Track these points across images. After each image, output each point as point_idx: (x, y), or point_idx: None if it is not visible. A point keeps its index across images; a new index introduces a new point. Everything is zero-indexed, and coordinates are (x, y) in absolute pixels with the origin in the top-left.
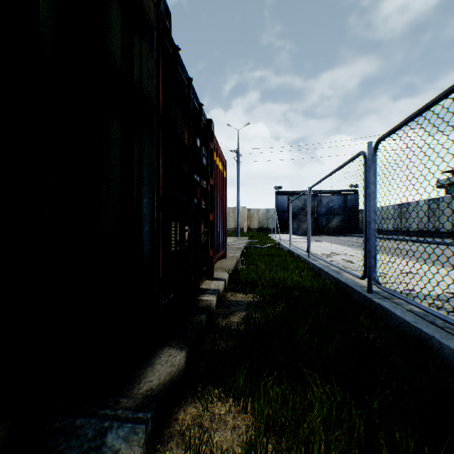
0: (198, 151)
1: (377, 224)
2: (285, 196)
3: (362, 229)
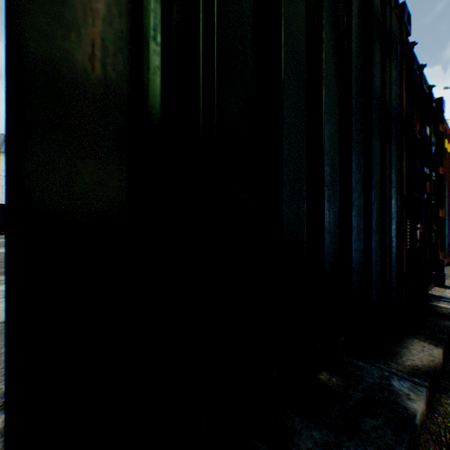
0: (426, 140)
1: None
2: None
3: None
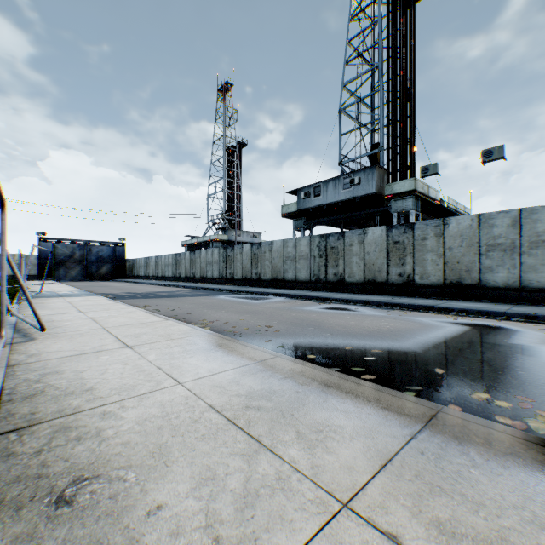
0: None
1: (138, 271)
2: (51, 243)
3: (130, 275)
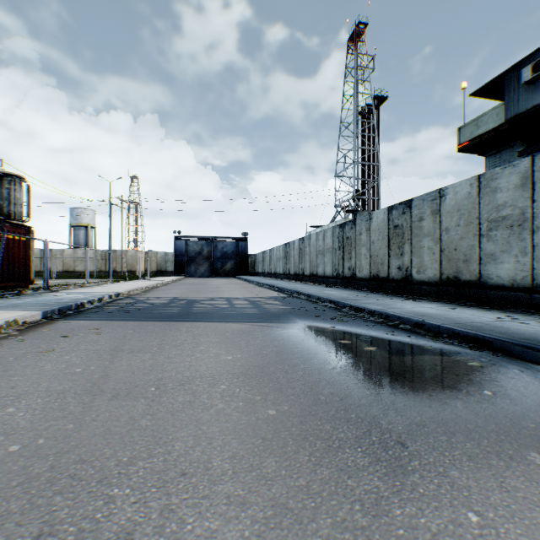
0: None
1: (257, 267)
2: (183, 240)
3: (252, 272)
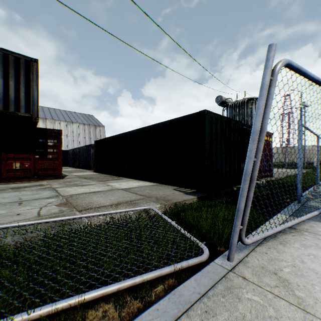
0: None
1: None
2: None
3: None
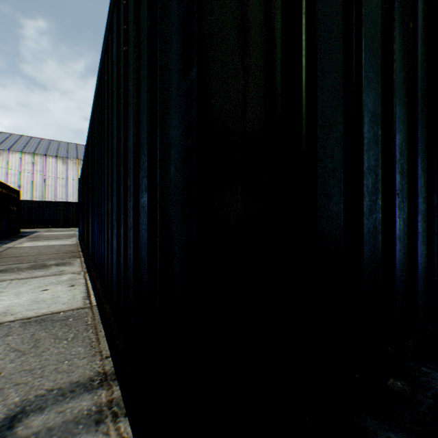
0: None
1: None
2: None
3: None
